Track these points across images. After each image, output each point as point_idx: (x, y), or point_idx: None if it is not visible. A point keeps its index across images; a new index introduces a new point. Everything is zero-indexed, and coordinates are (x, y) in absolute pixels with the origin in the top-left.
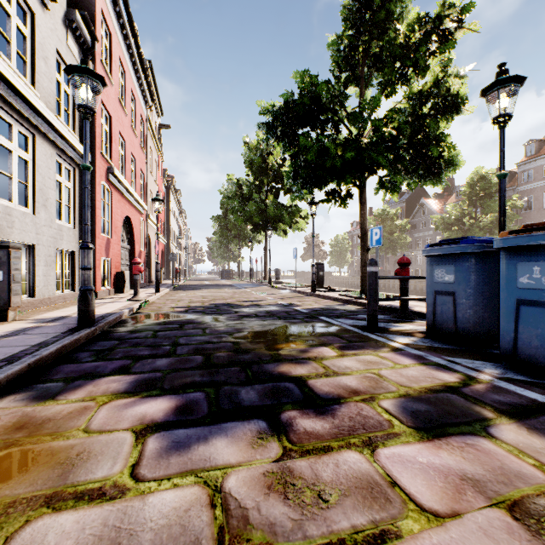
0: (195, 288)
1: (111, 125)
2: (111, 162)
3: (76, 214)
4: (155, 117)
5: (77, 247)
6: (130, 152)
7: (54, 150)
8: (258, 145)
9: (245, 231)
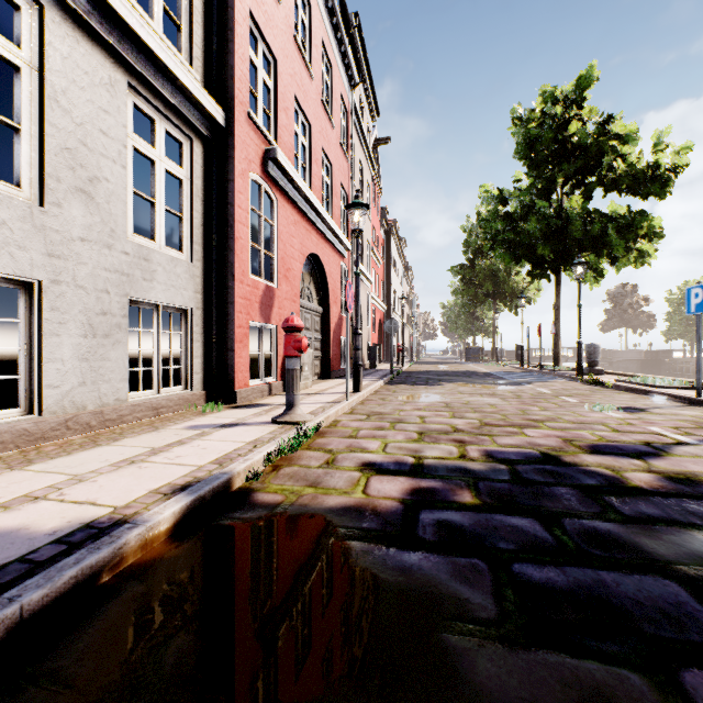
0: (427, 379)
1: (277, 77)
2: (273, 141)
3: (195, 233)
4: (367, 118)
5: (197, 300)
6: (320, 148)
7: (123, 75)
8: (541, 116)
9: (505, 284)
